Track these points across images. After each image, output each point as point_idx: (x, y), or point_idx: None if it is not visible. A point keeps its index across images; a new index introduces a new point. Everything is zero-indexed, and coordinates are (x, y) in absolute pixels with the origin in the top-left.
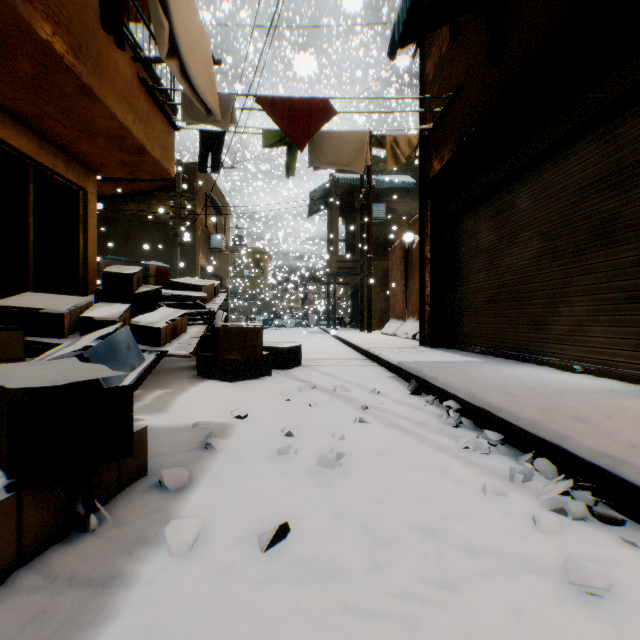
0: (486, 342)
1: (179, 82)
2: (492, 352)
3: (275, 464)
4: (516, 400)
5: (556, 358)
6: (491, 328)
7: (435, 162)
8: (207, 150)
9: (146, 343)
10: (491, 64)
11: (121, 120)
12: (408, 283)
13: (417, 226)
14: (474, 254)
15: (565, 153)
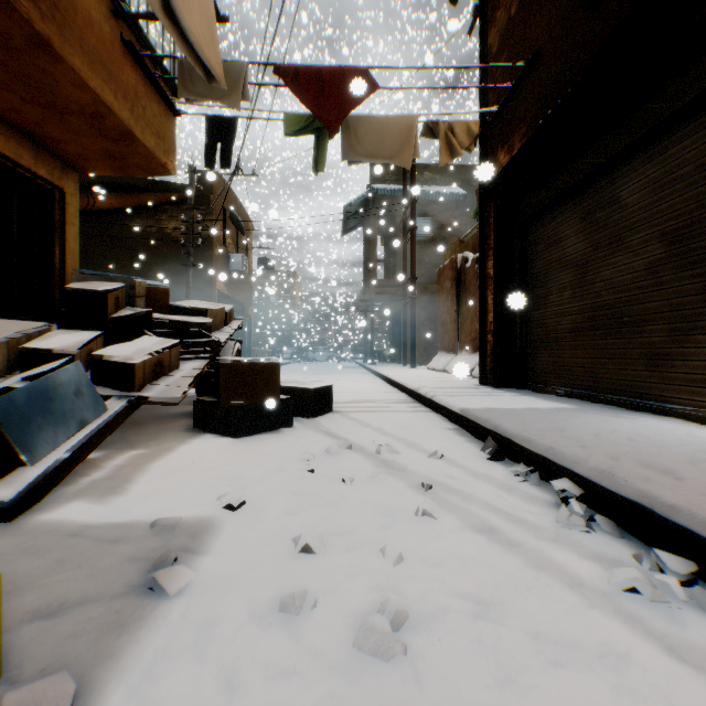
0: (573, 382)
1: (162, 23)
2: (582, 395)
3: (272, 639)
4: (688, 487)
5: (688, 406)
6: (581, 363)
7: (501, 154)
8: (215, 140)
9: (115, 385)
10: (587, 9)
11: (96, 91)
12: (460, 309)
13: (471, 242)
14: (555, 268)
15: (704, 117)
